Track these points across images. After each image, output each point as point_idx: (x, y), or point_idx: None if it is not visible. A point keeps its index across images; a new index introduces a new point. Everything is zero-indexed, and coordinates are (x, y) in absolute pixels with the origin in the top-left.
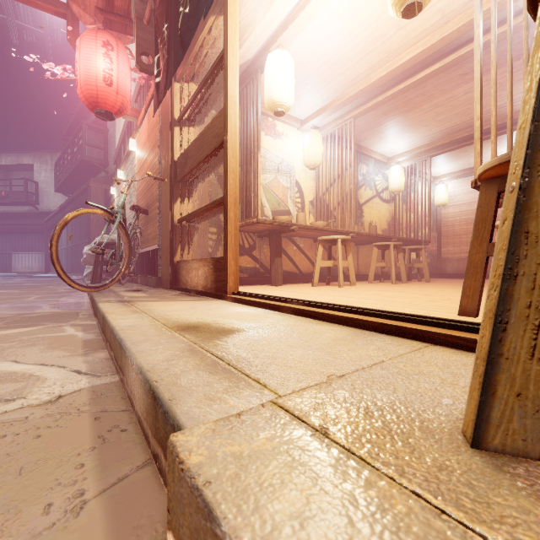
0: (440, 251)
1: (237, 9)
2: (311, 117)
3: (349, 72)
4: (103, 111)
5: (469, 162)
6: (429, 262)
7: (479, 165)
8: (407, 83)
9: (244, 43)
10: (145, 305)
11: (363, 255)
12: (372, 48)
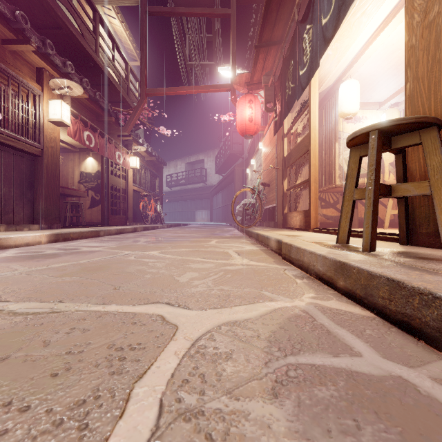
0: None
1: (317, 76)
2: (388, 100)
3: None
4: (248, 135)
5: None
6: None
7: None
8: None
9: (324, 82)
10: (271, 231)
11: None
12: None
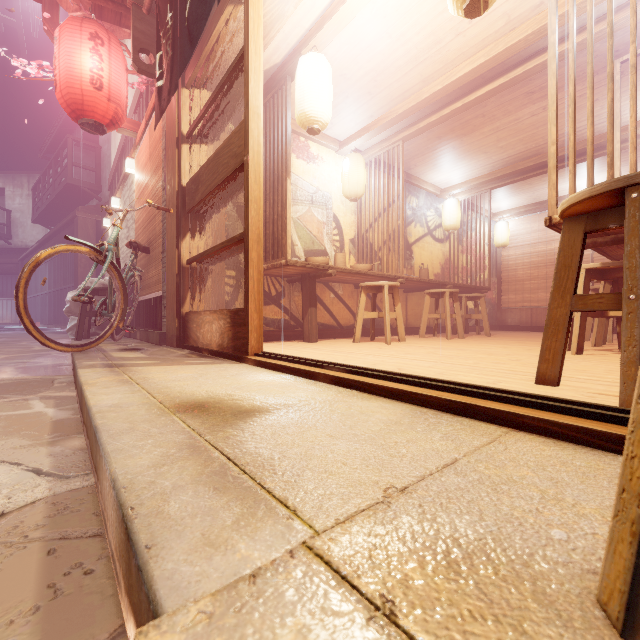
0: (500, 299)
1: None
2: (352, 138)
3: (398, 85)
4: (90, 122)
5: (533, 196)
6: (488, 312)
7: (555, 199)
8: (466, 100)
9: (270, 42)
10: (140, 372)
11: (412, 304)
12: (425, 56)
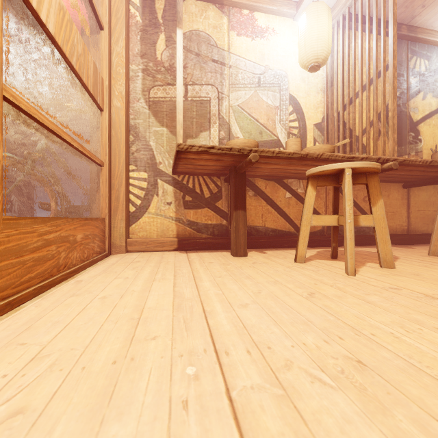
0: None
1: None
2: None
3: None
4: None
5: None
6: None
7: None
8: None
9: None
10: None
11: (419, 202)
12: None
